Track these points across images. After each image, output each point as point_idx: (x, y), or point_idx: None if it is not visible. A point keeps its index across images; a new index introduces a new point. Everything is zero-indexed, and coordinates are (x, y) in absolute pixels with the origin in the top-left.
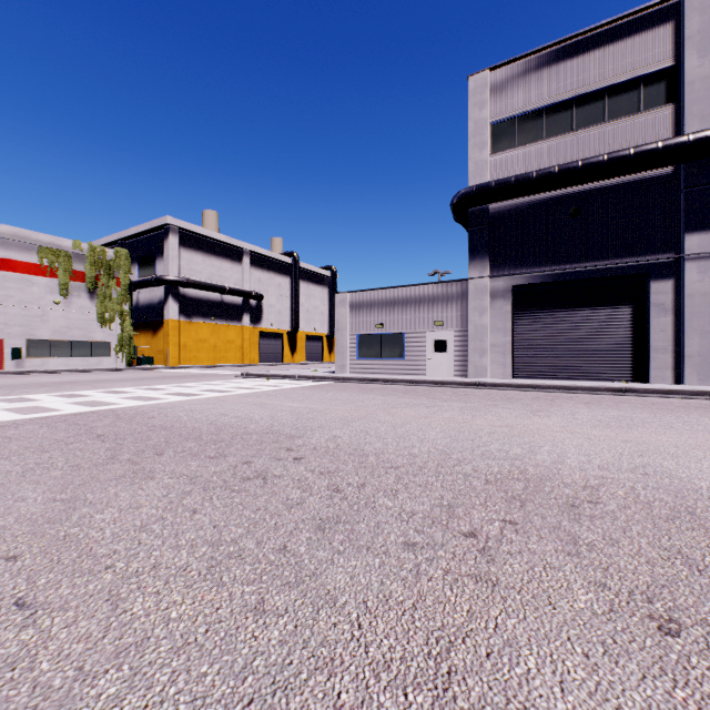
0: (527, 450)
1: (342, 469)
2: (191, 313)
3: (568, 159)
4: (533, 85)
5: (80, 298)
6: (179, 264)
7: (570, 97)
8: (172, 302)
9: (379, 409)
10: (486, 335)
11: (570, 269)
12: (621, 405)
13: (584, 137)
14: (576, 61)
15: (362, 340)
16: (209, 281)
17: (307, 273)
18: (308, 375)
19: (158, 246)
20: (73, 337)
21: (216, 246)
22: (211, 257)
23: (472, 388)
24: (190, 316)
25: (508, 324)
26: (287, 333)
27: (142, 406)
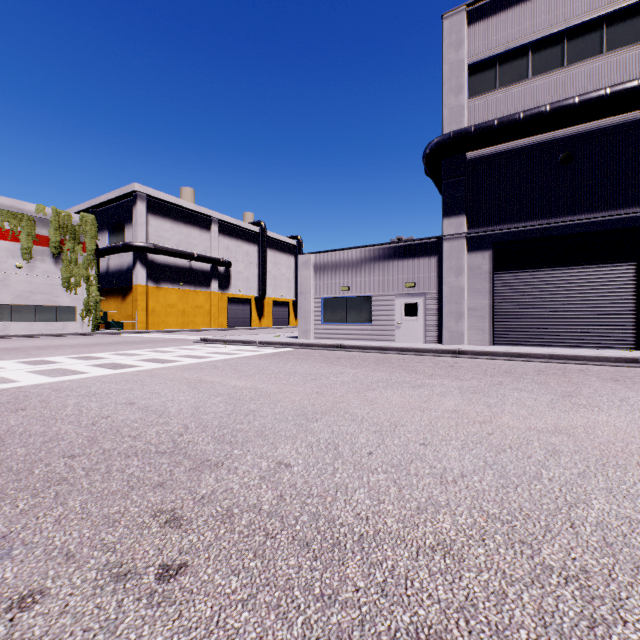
0: None
1: None
2: (159, 279)
3: (558, 99)
4: (516, 20)
5: (44, 263)
6: (147, 231)
7: (561, 28)
8: (140, 267)
9: (351, 392)
10: (463, 297)
11: (561, 222)
12: None
13: (577, 72)
14: None
15: (326, 303)
16: (177, 247)
17: (274, 242)
18: (269, 341)
19: (126, 213)
20: (37, 302)
21: (185, 214)
22: (179, 225)
23: (451, 357)
24: (158, 282)
25: (488, 285)
26: (255, 299)
27: (37, 386)
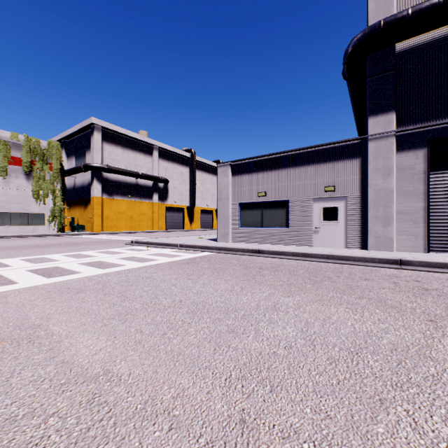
0: None
1: None
2: (112, 192)
3: None
4: None
5: (17, 179)
6: (102, 155)
7: None
8: (96, 183)
9: (338, 433)
10: (392, 200)
11: None
12: None
13: None
14: None
15: (243, 208)
16: (126, 168)
17: (202, 165)
18: (190, 244)
19: (87, 142)
20: (12, 210)
21: (132, 143)
22: (128, 151)
23: (395, 268)
24: (111, 194)
25: (422, 186)
26: (187, 208)
27: None
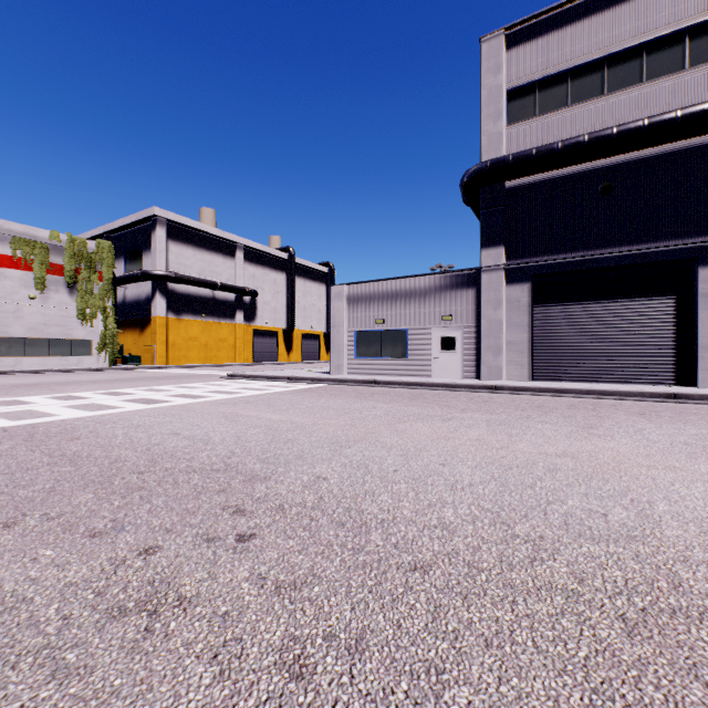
0: (636, 514)
1: (319, 575)
2: (180, 310)
3: (598, 127)
4: (556, 45)
5: (58, 293)
6: (167, 258)
7: (601, 56)
8: (160, 298)
9: (383, 424)
10: (501, 331)
11: (601, 254)
12: (688, 417)
13: (617, 101)
14: (607, 14)
15: (360, 337)
16: (199, 276)
17: (304, 269)
18: (300, 376)
19: (145, 239)
20: (51, 335)
21: (208, 240)
22: (202, 252)
23: (488, 393)
24: (179, 313)
25: (527, 319)
26: (283, 331)
27: (79, 419)
